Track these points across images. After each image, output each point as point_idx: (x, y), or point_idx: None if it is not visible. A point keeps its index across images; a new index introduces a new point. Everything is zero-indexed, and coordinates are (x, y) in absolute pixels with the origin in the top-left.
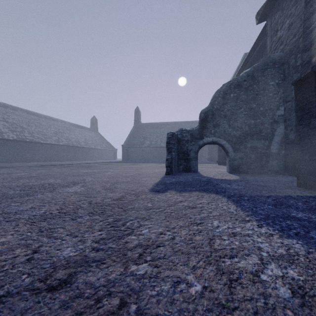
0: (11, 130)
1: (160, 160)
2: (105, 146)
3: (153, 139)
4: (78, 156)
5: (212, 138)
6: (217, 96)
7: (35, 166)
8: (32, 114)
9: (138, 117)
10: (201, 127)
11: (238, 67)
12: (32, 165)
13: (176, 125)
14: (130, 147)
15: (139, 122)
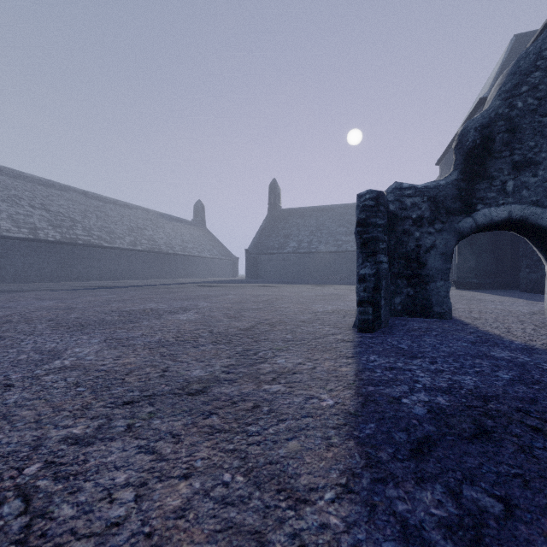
0: (53, 224)
1: (317, 278)
2: (217, 252)
3: (303, 238)
4: (169, 270)
5: (507, 208)
6: (530, 67)
7: (70, 289)
8: (94, 198)
9: (276, 198)
10: (468, 174)
11: (501, 65)
12: (71, 287)
13: (348, 211)
14: (260, 253)
15: (277, 207)
